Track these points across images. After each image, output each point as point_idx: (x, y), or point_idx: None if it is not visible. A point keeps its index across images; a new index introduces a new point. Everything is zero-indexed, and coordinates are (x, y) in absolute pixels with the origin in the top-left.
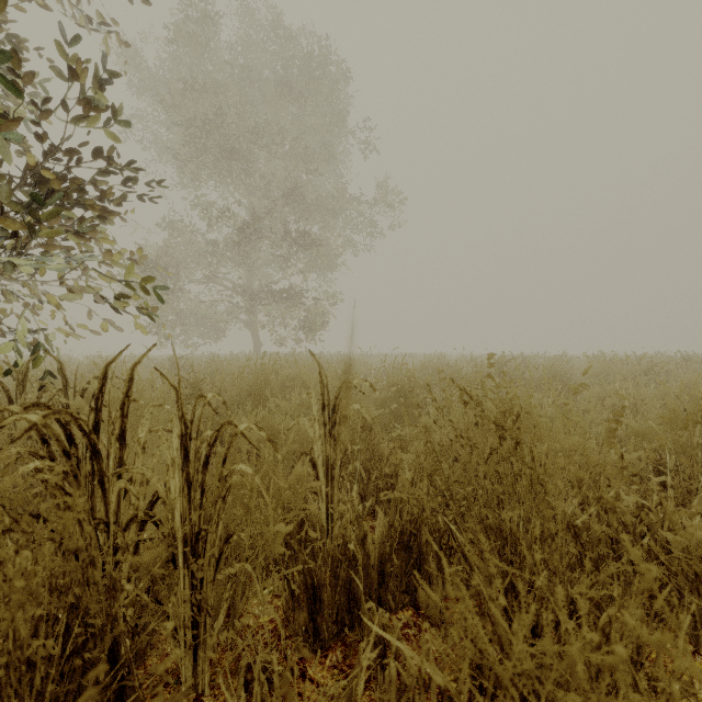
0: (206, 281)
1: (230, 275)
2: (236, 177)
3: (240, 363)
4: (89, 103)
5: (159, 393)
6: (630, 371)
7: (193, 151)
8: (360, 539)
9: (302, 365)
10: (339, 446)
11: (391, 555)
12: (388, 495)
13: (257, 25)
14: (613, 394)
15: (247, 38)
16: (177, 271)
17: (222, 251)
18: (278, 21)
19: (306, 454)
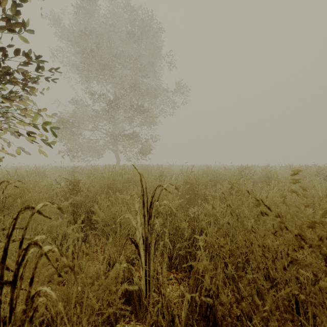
0: (93, 129)
1: (107, 128)
2: (107, 78)
3: (107, 170)
4: (8, 18)
5: (36, 192)
6: (309, 174)
7: (86, 66)
8: (169, 321)
9: (136, 172)
10: (154, 233)
11: (193, 325)
12: (188, 263)
13: (117, 5)
14: (307, 188)
15: (112, 11)
16: (78, 124)
17: (100, 115)
18: (127, 3)
19: (130, 239)
